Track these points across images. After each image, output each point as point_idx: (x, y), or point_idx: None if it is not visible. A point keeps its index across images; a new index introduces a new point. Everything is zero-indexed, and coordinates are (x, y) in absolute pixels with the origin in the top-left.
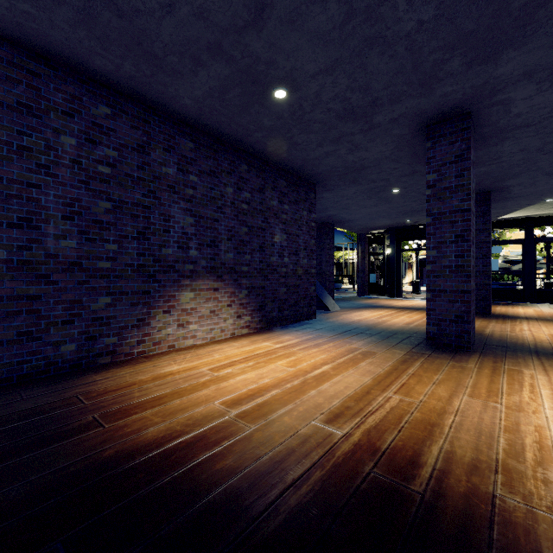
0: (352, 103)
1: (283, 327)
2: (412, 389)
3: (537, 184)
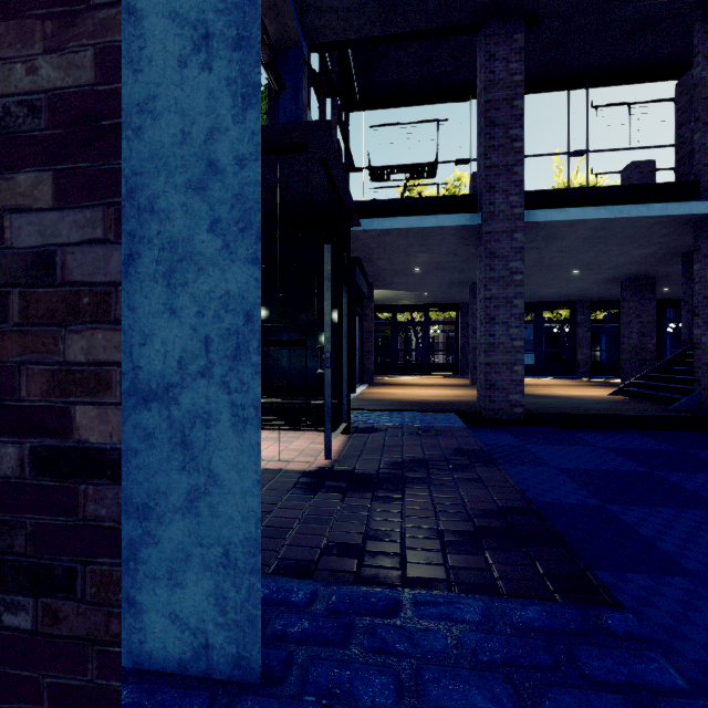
0: None
1: None
2: None
3: None
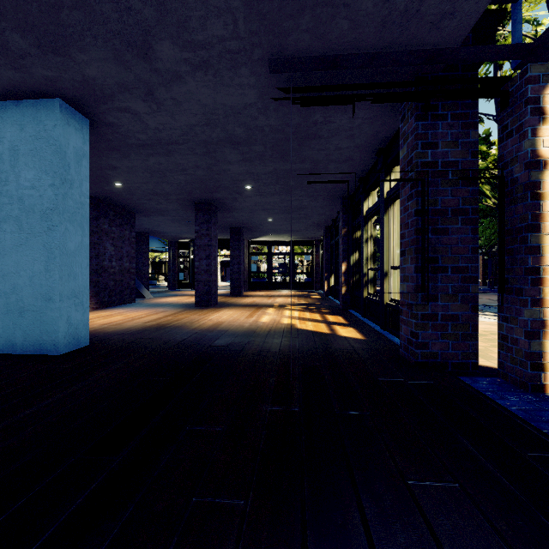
0: (156, 191)
1: (113, 307)
2: (178, 316)
3: (260, 227)
